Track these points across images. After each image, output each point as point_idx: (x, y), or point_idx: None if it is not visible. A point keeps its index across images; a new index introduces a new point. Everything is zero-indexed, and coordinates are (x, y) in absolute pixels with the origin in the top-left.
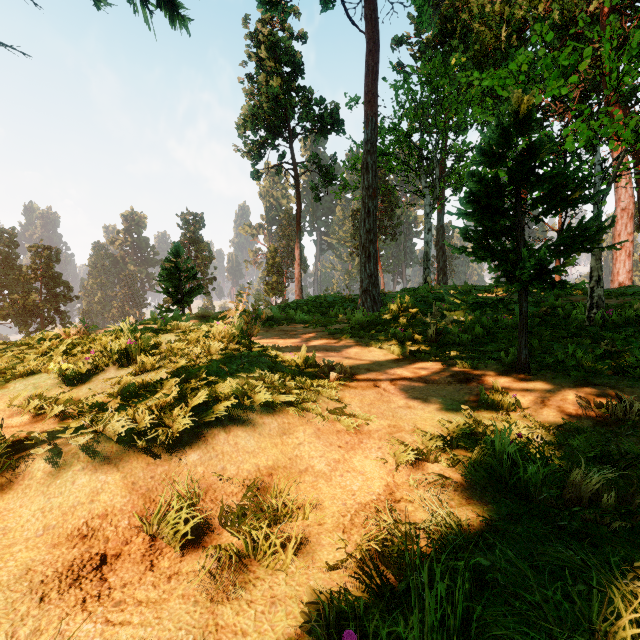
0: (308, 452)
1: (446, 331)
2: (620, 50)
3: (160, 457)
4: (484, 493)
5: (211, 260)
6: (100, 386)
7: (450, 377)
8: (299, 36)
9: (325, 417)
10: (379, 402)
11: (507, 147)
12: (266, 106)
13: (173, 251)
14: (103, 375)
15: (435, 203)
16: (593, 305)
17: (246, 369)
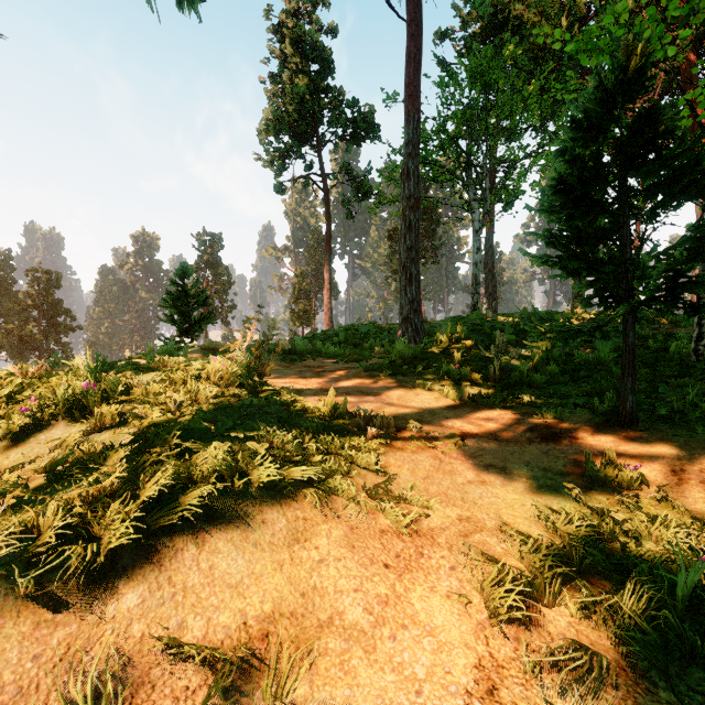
0: (334, 580)
1: (510, 367)
2: (699, 41)
3: (67, 604)
4: (677, 699)
5: (230, 286)
6: (36, 450)
7: (529, 432)
8: (329, 30)
9: (361, 504)
10: (439, 474)
11: (607, 119)
12: (291, 108)
13: (179, 272)
14: (46, 433)
15: (485, 218)
16: (702, 335)
17: (246, 427)
